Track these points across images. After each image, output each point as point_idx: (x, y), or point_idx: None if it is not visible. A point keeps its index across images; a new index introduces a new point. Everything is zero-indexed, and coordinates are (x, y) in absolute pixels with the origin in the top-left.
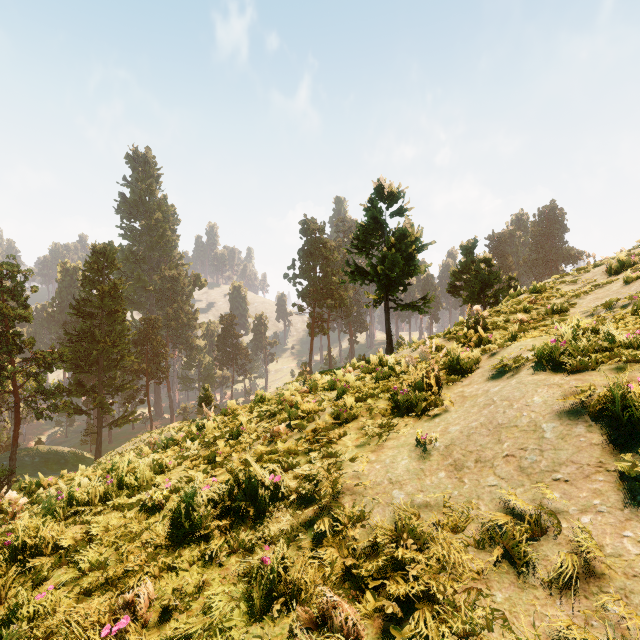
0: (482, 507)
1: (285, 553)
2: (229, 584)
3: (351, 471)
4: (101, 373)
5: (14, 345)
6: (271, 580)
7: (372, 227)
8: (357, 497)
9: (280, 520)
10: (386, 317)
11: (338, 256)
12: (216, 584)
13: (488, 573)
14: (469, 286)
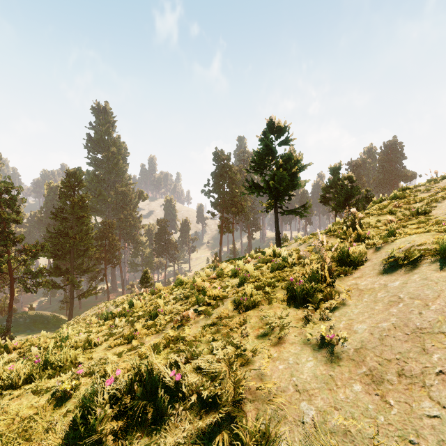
0: None
1: None
2: None
3: (253, 368)
4: (73, 260)
5: (9, 240)
6: None
7: (265, 153)
8: (260, 405)
9: (178, 425)
10: (275, 220)
11: (240, 177)
12: None
13: None
14: (336, 197)
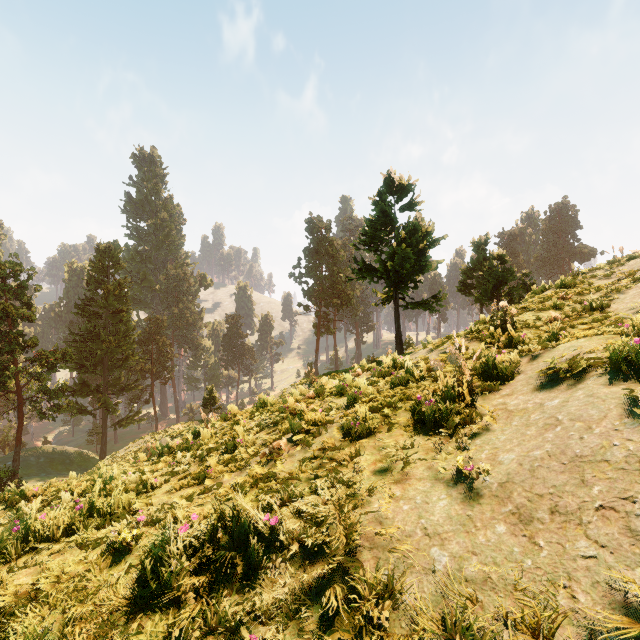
0: (580, 596)
1: None
2: None
3: (369, 510)
4: (106, 373)
5: (17, 345)
6: None
7: (381, 222)
8: (380, 553)
9: (276, 580)
10: (396, 316)
11: (344, 255)
12: None
13: None
14: (481, 284)
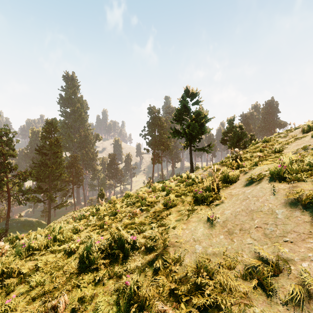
0: (244, 255)
1: (138, 279)
2: (108, 296)
3: (173, 234)
4: (50, 182)
5: (7, 168)
6: (130, 294)
7: (183, 110)
8: (176, 248)
9: (136, 260)
10: (190, 154)
11: (166, 125)
12: (101, 295)
13: (250, 294)
14: (231, 139)
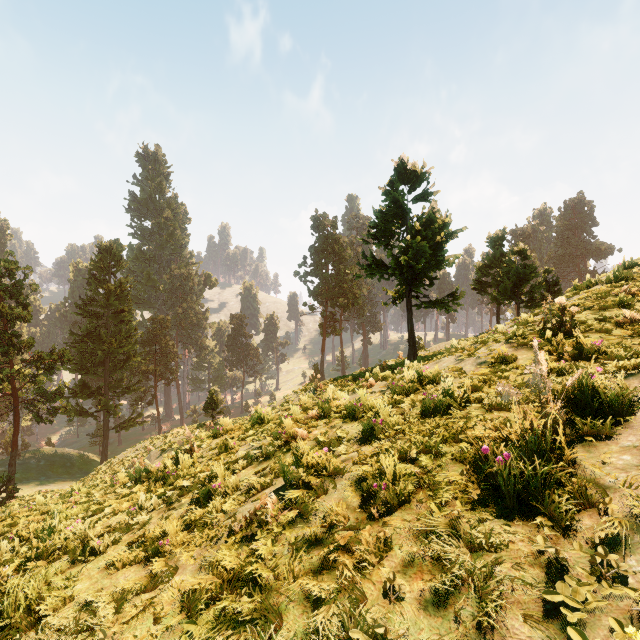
0: None
1: None
2: None
3: None
4: (107, 374)
5: (12, 346)
6: None
7: (392, 213)
8: None
9: None
10: (408, 316)
11: (351, 253)
12: None
13: None
14: (498, 282)
